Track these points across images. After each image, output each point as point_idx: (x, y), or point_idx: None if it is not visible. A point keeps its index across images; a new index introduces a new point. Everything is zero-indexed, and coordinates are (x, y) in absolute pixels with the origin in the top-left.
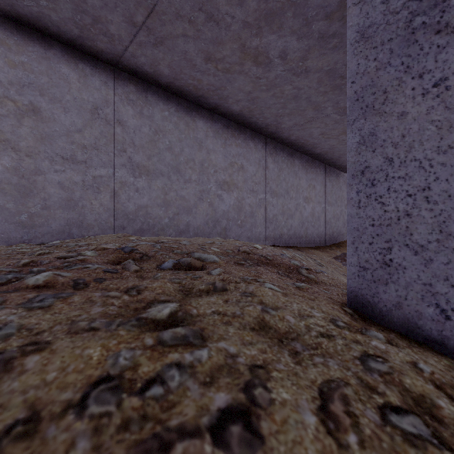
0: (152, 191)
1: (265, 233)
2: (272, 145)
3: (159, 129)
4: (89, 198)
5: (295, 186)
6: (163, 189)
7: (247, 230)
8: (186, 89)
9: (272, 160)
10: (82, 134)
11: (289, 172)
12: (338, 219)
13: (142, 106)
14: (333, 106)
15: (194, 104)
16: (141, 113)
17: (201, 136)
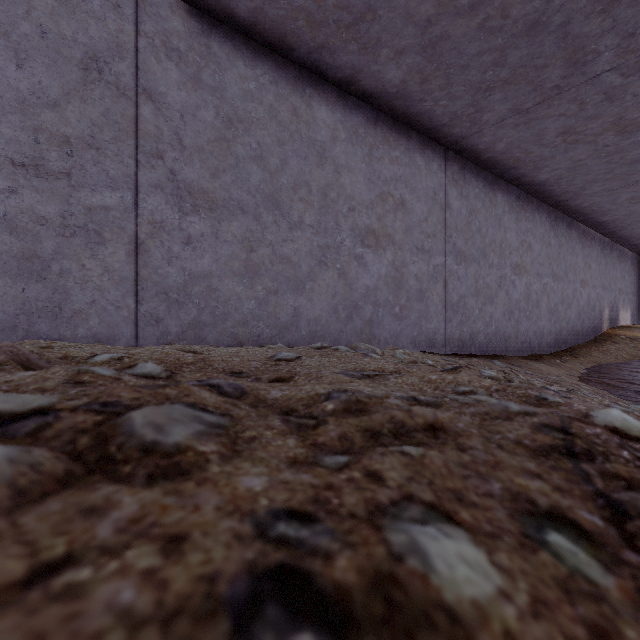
0: (220, 245)
1: (445, 330)
2: (457, 164)
3: (237, 116)
4: (76, 256)
5: (497, 244)
6: (245, 241)
7: (412, 324)
8: (290, 29)
9: (457, 193)
10: (61, 113)
11: (487, 216)
12: (570, 305)
13: (199, 64)
14: (617, 46)
15: (309, 72)
16: (197, 80)
17: (322, 137)
